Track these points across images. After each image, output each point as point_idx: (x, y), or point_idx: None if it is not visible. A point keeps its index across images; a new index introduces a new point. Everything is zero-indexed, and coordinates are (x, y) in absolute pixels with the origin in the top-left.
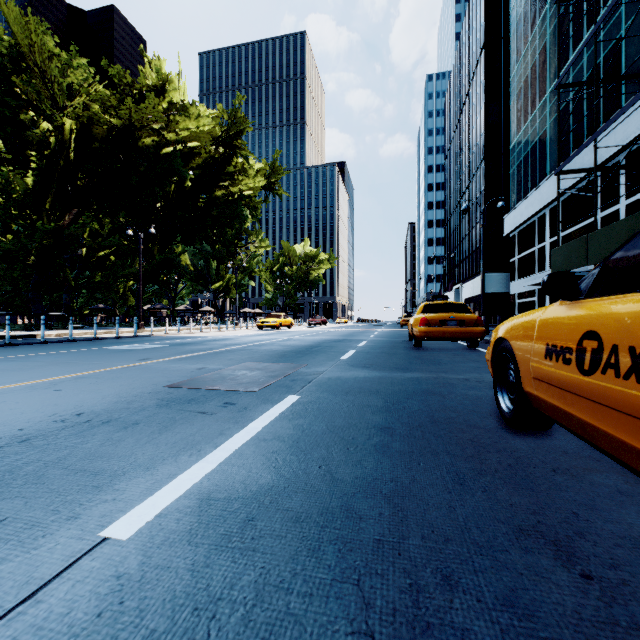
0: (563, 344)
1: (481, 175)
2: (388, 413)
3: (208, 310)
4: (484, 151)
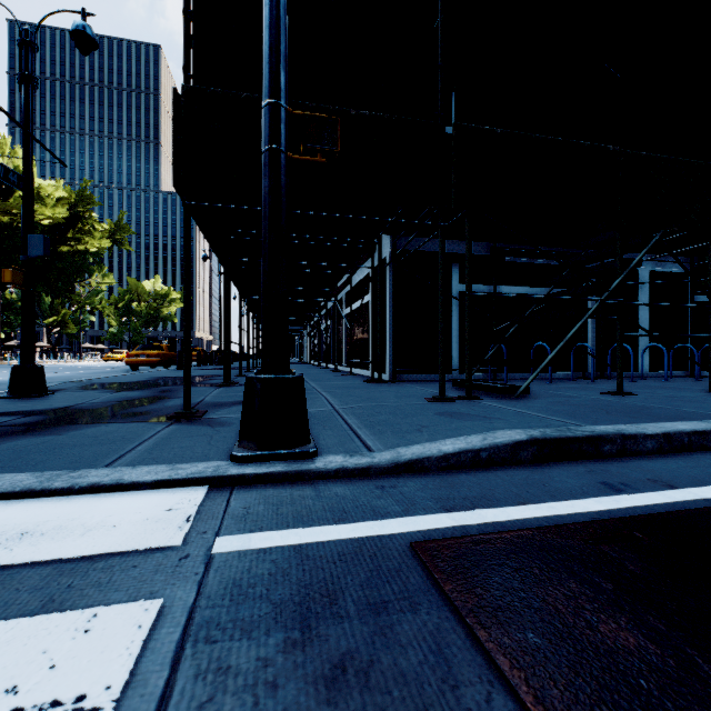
0: None
1: None
2: None
3: (43, 346)
4: None
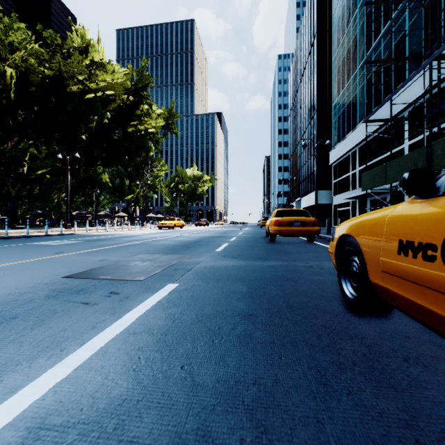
0: (422, 240)
1: (314, 123)
2: (251, 299)
3: (122, 215)
4: (316, 107)
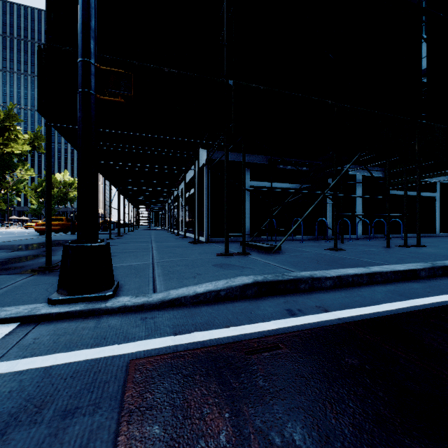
0: None
1: None
2: None
3: None
4: None
